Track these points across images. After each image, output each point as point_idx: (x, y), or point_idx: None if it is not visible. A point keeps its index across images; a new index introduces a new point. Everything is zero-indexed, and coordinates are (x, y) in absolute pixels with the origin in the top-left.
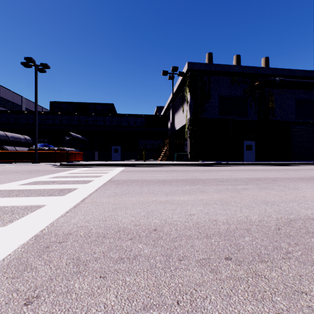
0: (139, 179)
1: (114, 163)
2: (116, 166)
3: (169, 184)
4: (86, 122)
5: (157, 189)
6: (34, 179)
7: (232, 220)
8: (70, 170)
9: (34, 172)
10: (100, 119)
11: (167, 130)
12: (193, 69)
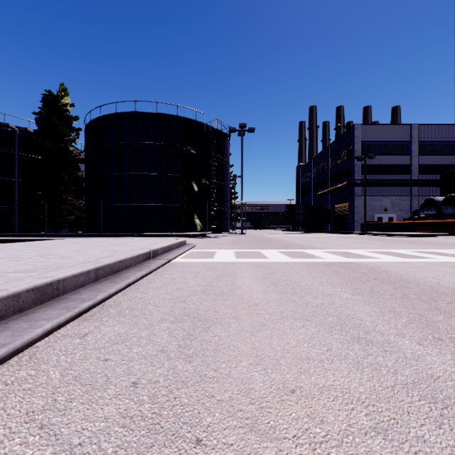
0: None
1: None
2: None
3: None
4: None
5: None
6: (433, 250)
7: (452, 286)
8: None
9: None
10: None
11: None
12: None
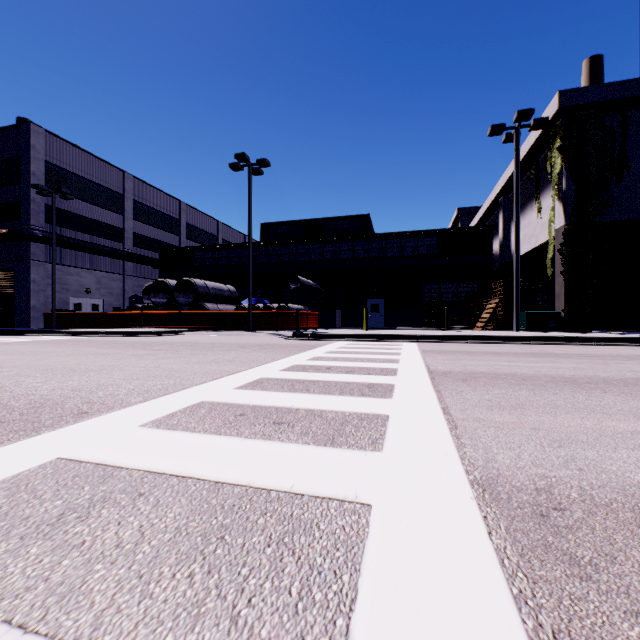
0: (495, 371)
1: (390, 334)
2: (395, 340)
3: (599, 389)
4: (320, 255)
5: (585, 400)
6: (288, 361)
7: None
8: (320, 346)
9: (269, 349)
10: (346, 248)
11: (491, 259)
12: (574, 106)
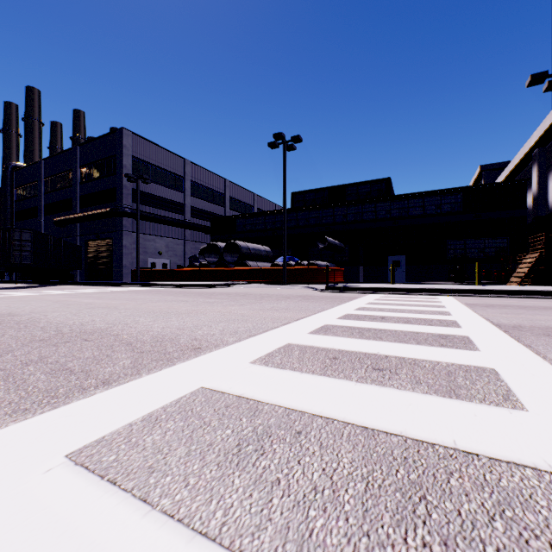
0: None
1: (422, 288)
2: (428, 294)
3: None
4: (344, 217)
5: None
6: (337, 310)
7: None
8: (356, 298)
9: (311, 299)
10: (368, 210)
11: (524, 213)
12: None
